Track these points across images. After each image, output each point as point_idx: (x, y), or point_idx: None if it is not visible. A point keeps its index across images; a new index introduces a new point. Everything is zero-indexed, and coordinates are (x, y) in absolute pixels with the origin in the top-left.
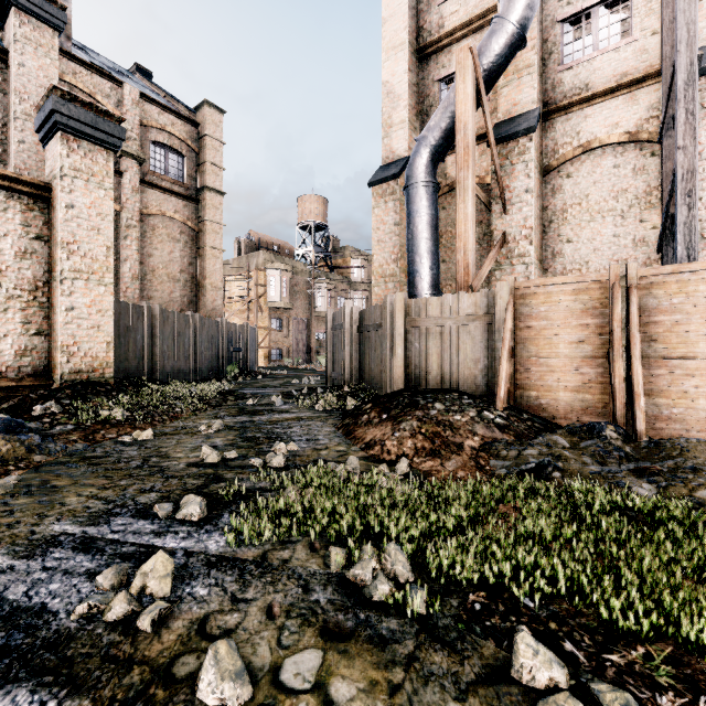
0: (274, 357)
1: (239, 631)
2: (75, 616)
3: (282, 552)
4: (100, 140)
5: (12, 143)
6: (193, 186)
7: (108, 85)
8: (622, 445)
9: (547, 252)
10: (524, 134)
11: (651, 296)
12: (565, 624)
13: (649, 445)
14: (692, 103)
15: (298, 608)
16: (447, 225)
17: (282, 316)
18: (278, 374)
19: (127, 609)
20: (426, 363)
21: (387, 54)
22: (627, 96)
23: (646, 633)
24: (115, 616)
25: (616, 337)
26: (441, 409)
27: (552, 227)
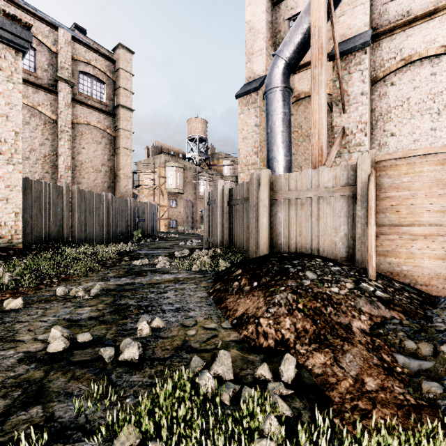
0: (171, 226)
1: None
2: None
3: None
4: (8, 40)
5: None
6: (111, 105)
7: (47, 29)
8: None
9: (374, 144)
10: (360, 47)
11: None
12: None
13: None
14: None
15: None
16: (294, 127)
17: (177, 198)
18: (171, 237)
19: None
20: (288, 231)
21: (249, 0)
22: (443, 17)
23: None
24: None
25: None
26: (314, 279)
27: (378, 125)
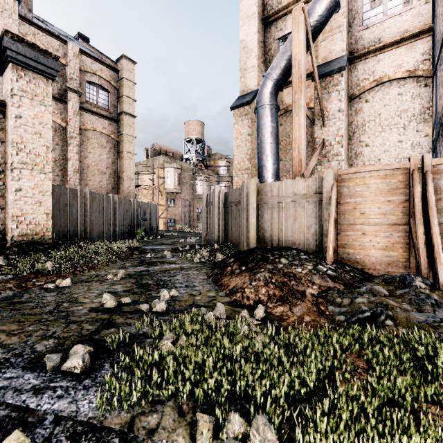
0: (169, 224)
1: None
2: None
3: (150, 417)
4: (41, 71)
5: None
6: (115, 112)
7: (57, 43)
8: (430, 293)
9: (352, 153)
10: (337, 71)
11: (442, 179)
12: None
13: None
14: None
15: None
16: (283, 136)
17: (175, 197)
18: (171, 235)
19: None
20: (272, 228)
21: (243, 21)
22: (407, 46)
23: None
24: None
25: (417, 209)
26: (286, 263)
27: (355, 136)
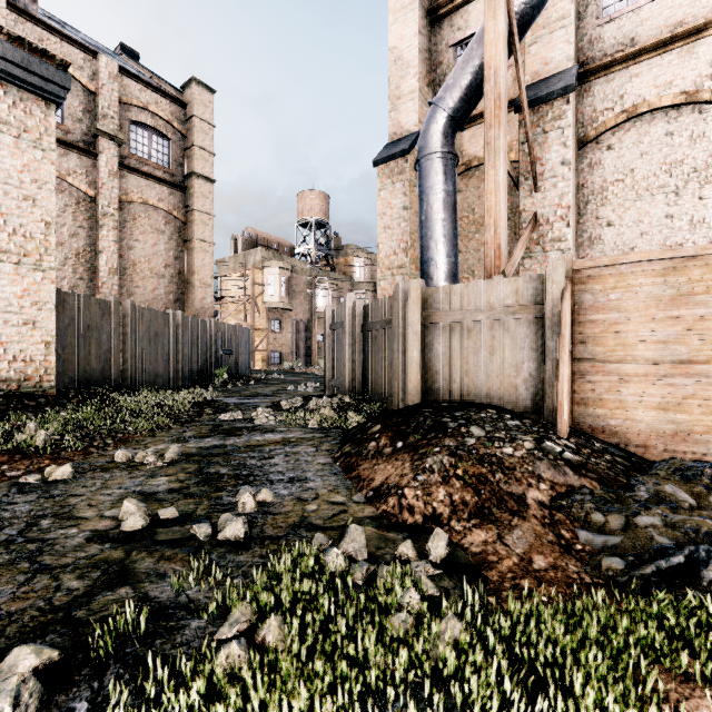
0: (272, 361)
1: None
2: None
3: None
4: (36, 87)
5: None
6: (180, 173)
7: (81, 56)
8: None
9: (583, 237)
10: (560, 94)
11: None
12: None
13: None
14: None
15: None
16: (463, 210)
17: (281, 317)
18: (274, 379)
19: None
20: (449, 369)
21: (395, 16)
22: (683, 49)
23: None
24: None
25: None
26: (481, 437)
27: (588, 209)
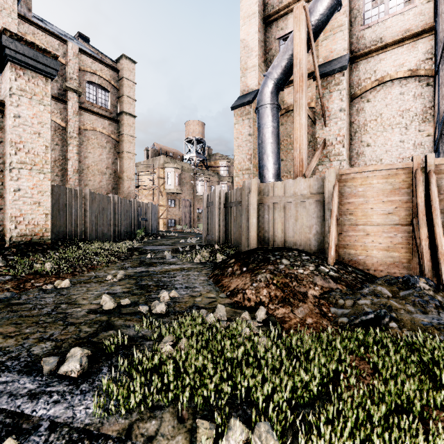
0: (170, 225)
1: None
2: None
3: (149, 423)
4: (40, 70)
5: None
6: (115, 112)
7: (57, 42)
8: (434, 294)
9: (353, 153)
10: (339, 71)
11: None
12: None
13: None
14: None
15: None
16: (284, 136)
17: (175, 198)
18: (171, 236)
19: None
20: (273, 229)
21: (244, 21)
22: (409, 45)
23: None
24: None
25: (420, 209)
26: (287, 264)
27: (356, 136)
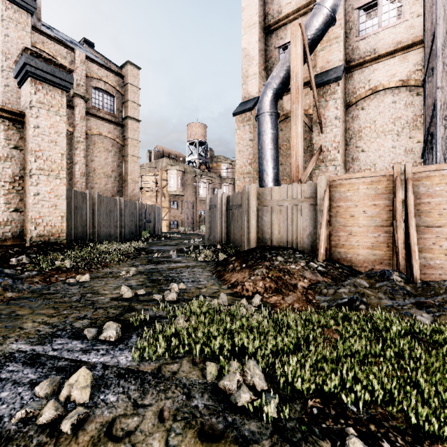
0: (172, 226)
1: (137, 433)
2: (15, 420)
3: (172, 365)
4: (57, 83)
5: (0, 87)
6: (120, 116)
7: (65, 50)
8: (404, 285)
9: (349, 158)
10: (334, 81)
11: (421, 185)
12: (381, 426)
13: (422, 285)
14: (446, 58)
15: (182, 412)
16: (283, 141)
17: (178, 199)
18: (175, 237)
19: (54, 414)
20: (271, 230)
21: (245, 30)
22: (401, 56)
23: (444, 434)
24: (45, 420)
25: (398, 212)
26: (282, 261)
27: (352, 142)
